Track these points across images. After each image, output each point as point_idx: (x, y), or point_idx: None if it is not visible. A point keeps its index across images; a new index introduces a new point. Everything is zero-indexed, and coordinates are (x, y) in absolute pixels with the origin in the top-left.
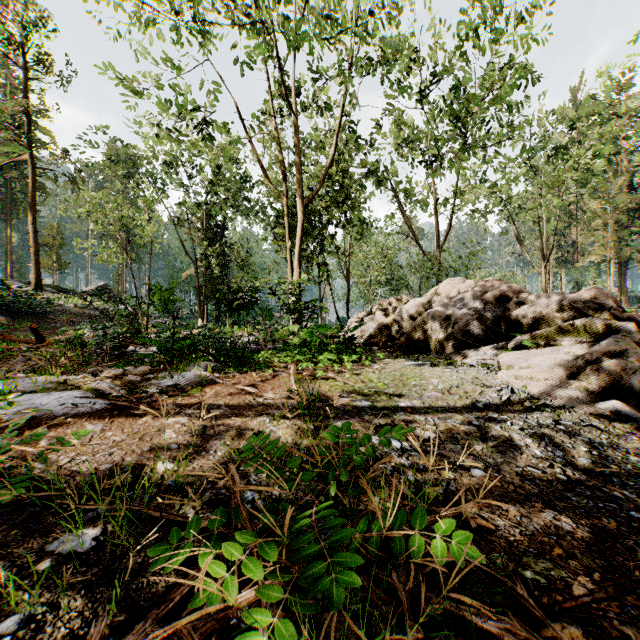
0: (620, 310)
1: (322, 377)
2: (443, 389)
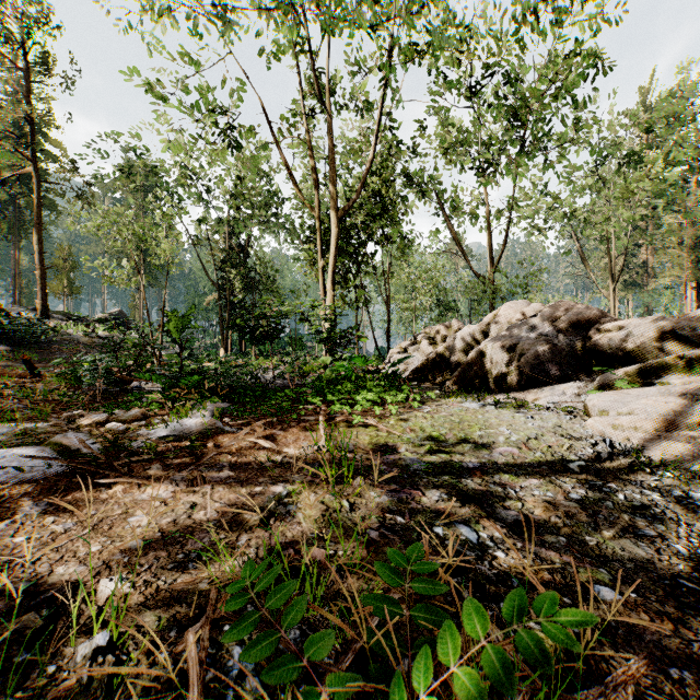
0: None
1: (360, 424)
2: (518, 442)
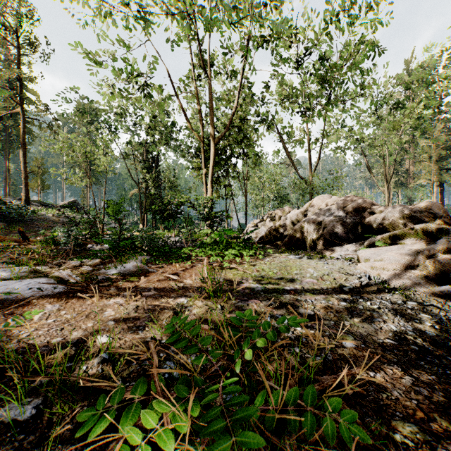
0: (448, 218)
1: (227, 267)
2: (317, 276)
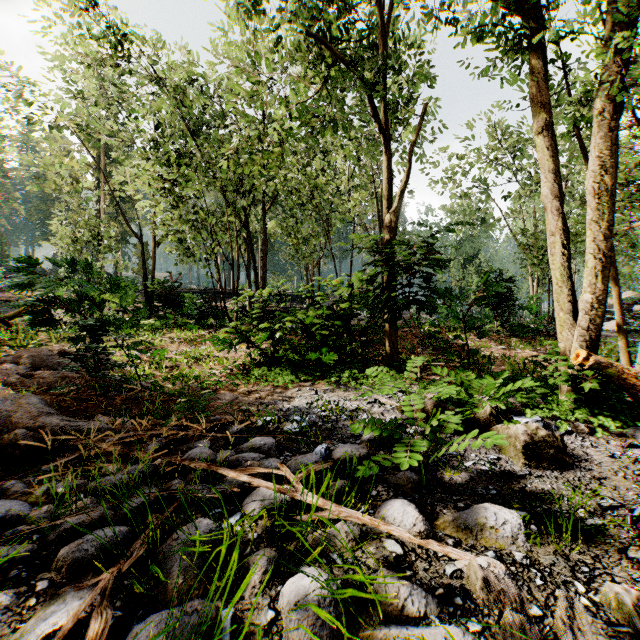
0: None
1: None
2: None
